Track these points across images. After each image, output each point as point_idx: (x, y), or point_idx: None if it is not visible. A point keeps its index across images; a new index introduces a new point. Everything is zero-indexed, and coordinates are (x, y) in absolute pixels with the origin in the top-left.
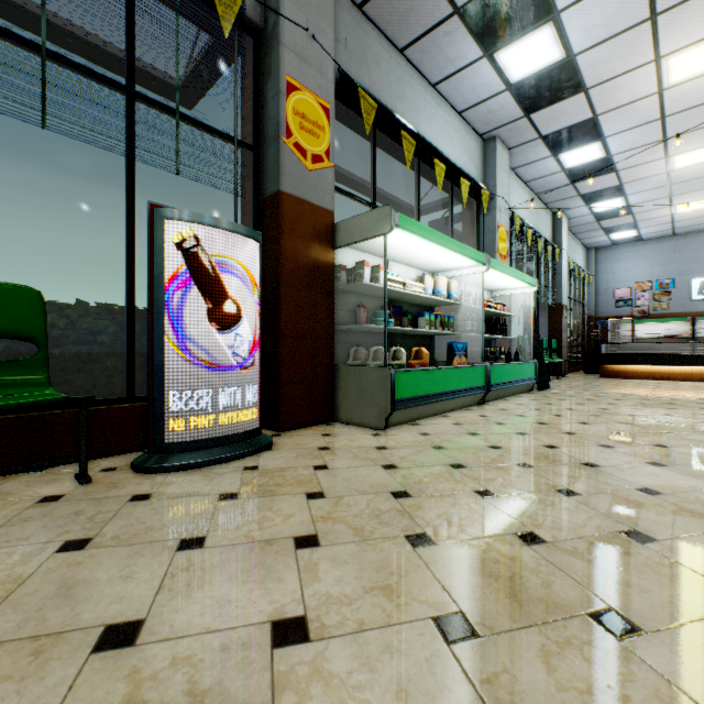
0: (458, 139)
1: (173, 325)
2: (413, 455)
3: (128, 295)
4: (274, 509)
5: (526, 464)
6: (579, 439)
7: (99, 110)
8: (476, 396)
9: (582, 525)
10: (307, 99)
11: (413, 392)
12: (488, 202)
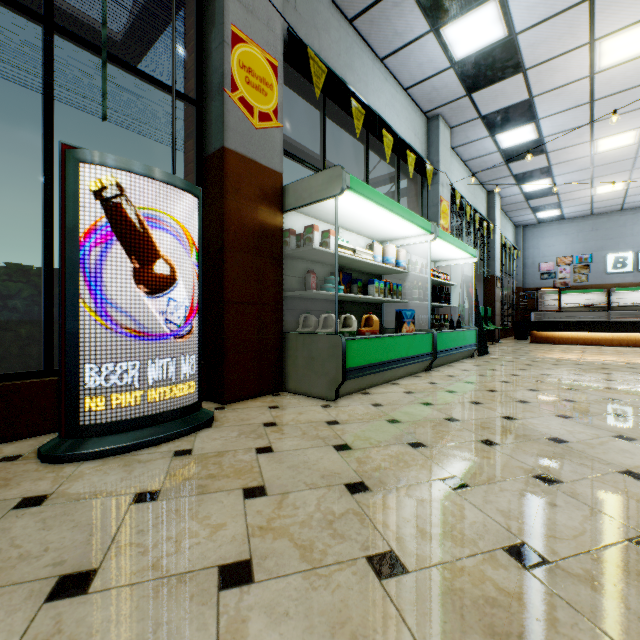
0: (404, 114)
1: (90, 286)
2: (367, 432)
3: (45, 254)
4: (200, 517)
5: (490, 441)
6: (534, 408)
7: (2, 34)
8: (424, 363)
9: (581, 530)
10: (254, 53)
11: (364, 360)
12: (432, 177)
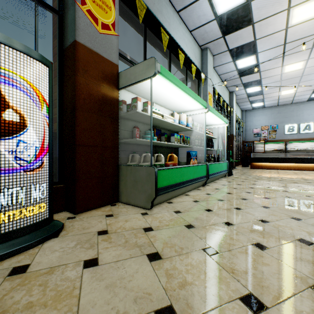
0: (189, 45)
1: None
2: (172, 238)
3: None
4: None
5: (261, 245)
6: (275, 212)
7: None
8: (202, 181)
9: None
10: None
11: (169, 182)
12: (204, 81)
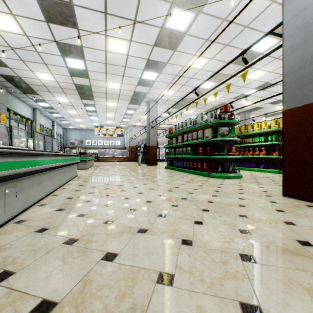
0: (27, 110)
1: None
2: None
3: None
4: None
5: None
6: None
7: None
8: None
9: None
10: (3, 115)
11: None
12: (35, 123)
